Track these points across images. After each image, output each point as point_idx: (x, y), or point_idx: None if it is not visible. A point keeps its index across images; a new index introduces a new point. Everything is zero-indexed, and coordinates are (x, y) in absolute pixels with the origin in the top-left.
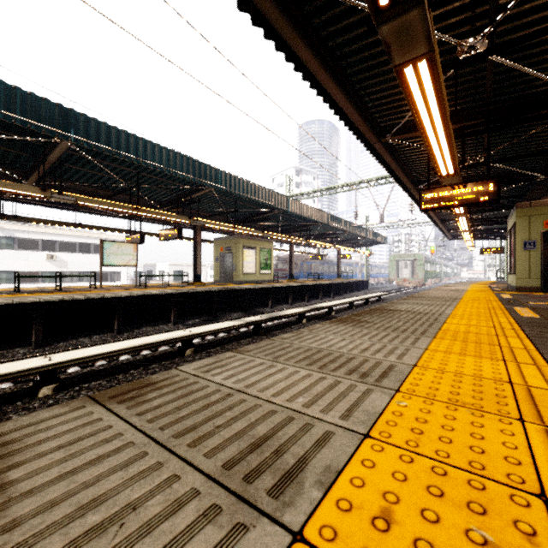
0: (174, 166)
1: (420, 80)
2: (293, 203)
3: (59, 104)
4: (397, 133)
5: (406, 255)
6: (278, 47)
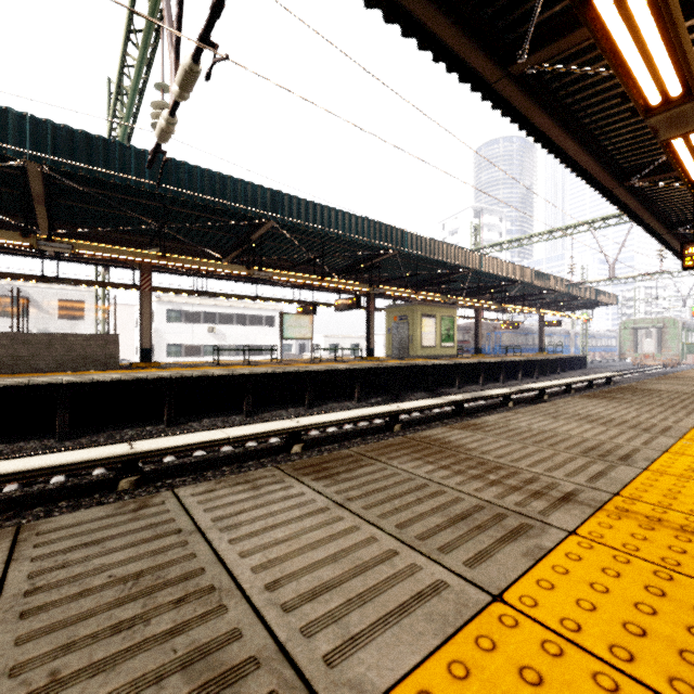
0: (362, 233)
1: (690, 143)
2: (486, 260)
3: (270, 189)
4: (647, 173)
5: (649, 320)
6: (513, 120)
